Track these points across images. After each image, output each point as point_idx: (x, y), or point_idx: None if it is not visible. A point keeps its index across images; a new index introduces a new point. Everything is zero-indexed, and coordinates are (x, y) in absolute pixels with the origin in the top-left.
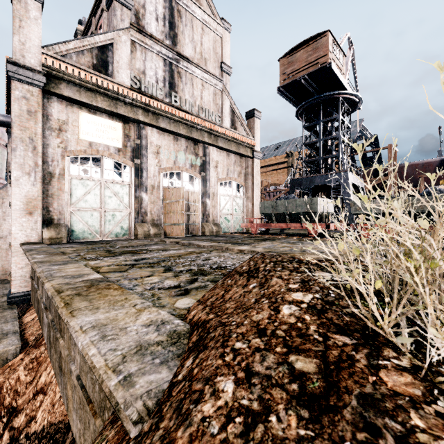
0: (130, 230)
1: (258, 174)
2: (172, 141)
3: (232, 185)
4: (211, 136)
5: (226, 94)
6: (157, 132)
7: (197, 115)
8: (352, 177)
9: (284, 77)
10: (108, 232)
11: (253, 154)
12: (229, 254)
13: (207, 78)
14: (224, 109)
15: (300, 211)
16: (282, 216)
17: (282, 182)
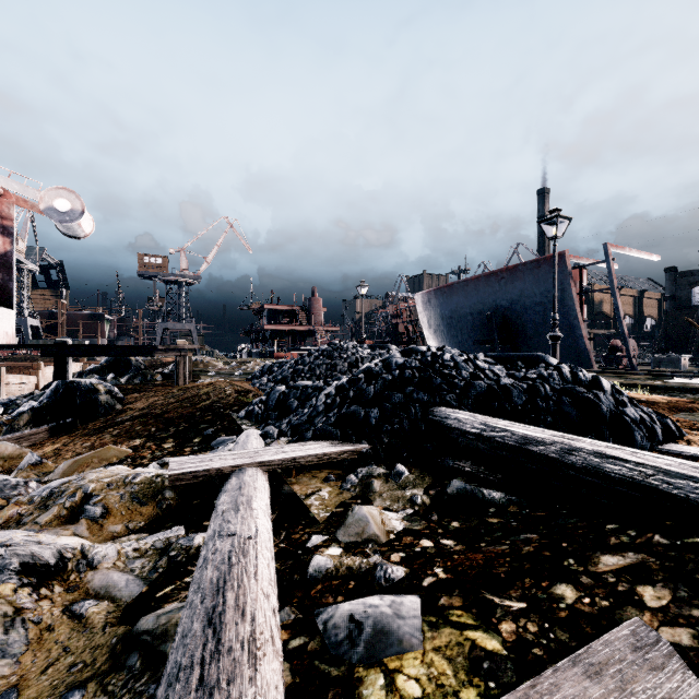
0: None
1: None
2: None
3: None
4: None
5: None
6: None
7: None
8: (31, 321)
9: None
10: None
11: None
12: None
13: None
14: None
15: None
16: None
17: None
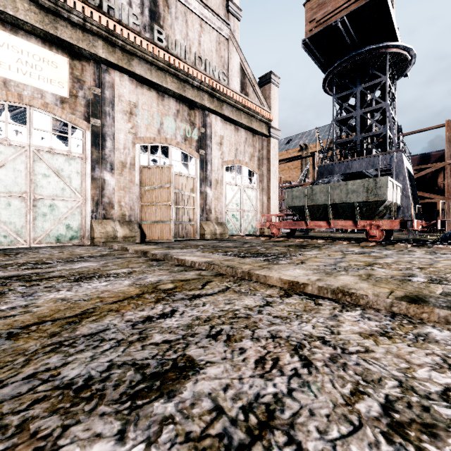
0: (84, 231)
1: (275, 159)
2: (155, 100)
3: (241, 171)
4: (214, 99)
5: (234, 44)
6: (130, 81)
7: (193, 66)
8: (405, 160)
9: (312, 25)
10: (42, 234)
11: (269, 131)
12: (267, 307)
13: (207, 16)
14: (231, 66)
15: (355, 201)
16: (322, 210)
17: (294, 179)
